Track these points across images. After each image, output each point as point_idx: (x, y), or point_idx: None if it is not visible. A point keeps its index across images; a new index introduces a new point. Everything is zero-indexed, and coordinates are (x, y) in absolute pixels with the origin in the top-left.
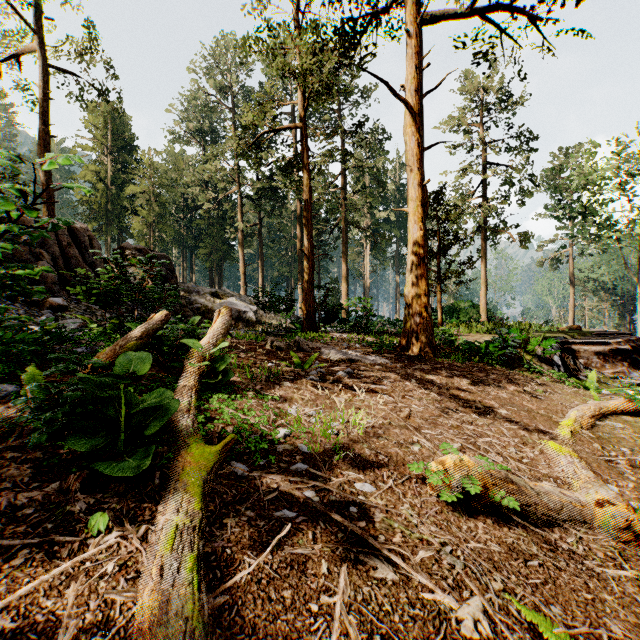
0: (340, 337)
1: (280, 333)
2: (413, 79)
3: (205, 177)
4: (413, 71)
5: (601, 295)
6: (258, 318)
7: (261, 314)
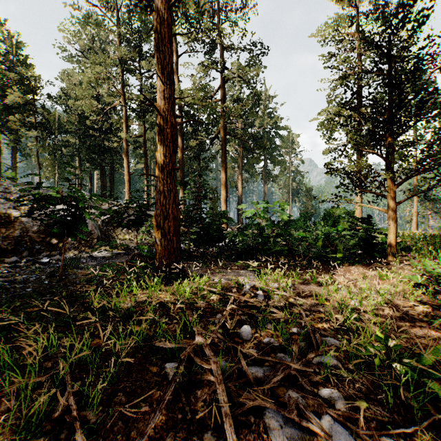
0: (232, 296)
1: (114, 268)
2: None
3: (83, 81)
4: None
5: (426, 204)
6: (107, 231)
7: (115, 225)
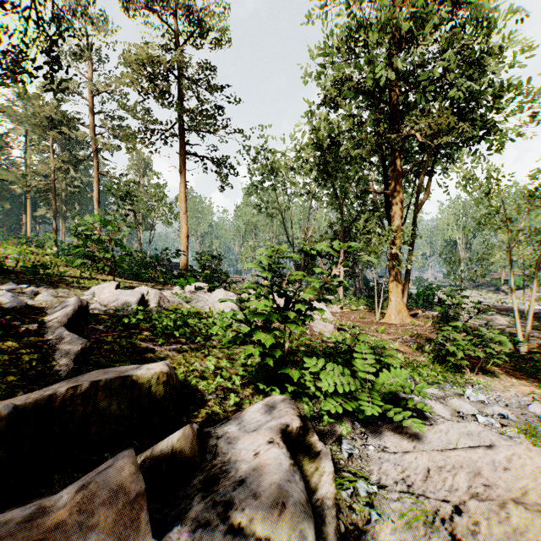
0: None
1: None
2: (96, 189)
3: None
4: (96, 187)
5: None
6: None
7: None
